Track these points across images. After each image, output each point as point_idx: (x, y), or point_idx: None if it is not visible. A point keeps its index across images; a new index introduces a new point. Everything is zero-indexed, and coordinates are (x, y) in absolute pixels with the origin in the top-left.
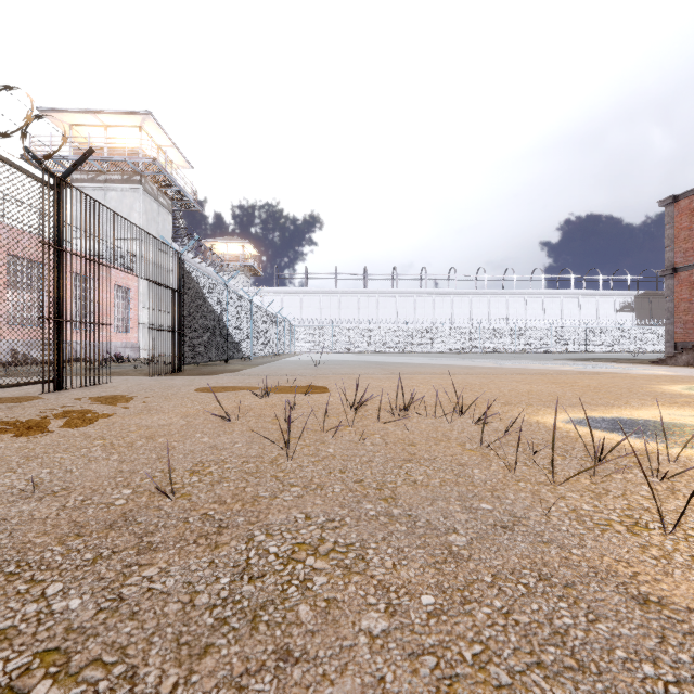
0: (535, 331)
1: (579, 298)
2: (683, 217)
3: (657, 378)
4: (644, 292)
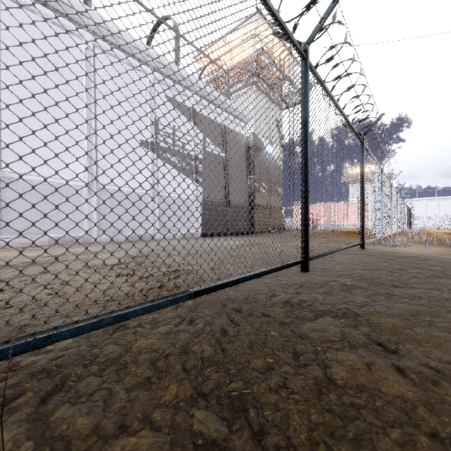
0: None
1: None
2: None
3: None
4: None
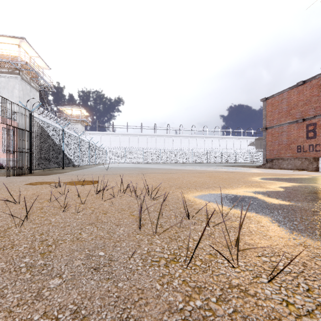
0: (215, 153)
1: (233, 139)
2: (269, 106)
3: (253, 174)
4: (258, 137)
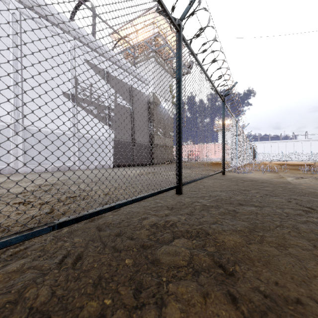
0: None
1: None
2: None
3: None
4: None
